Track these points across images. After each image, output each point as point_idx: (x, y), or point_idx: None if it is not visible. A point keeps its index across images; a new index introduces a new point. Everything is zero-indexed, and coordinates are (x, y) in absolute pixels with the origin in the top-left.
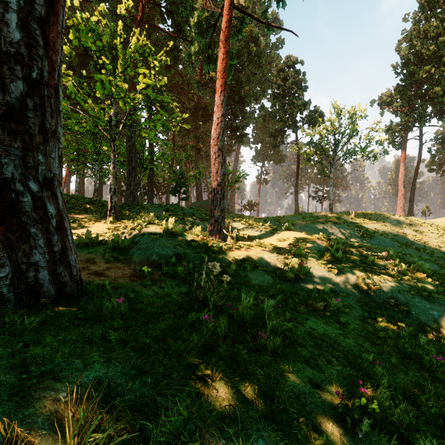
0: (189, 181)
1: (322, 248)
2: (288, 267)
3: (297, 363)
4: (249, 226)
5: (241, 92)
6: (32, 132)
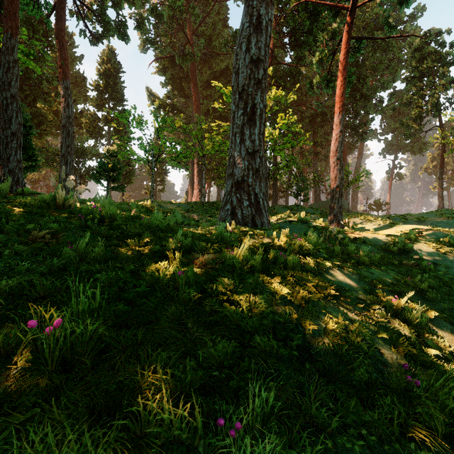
0: (308, 185)
1: (440, 237)
2: (393, 244)
3: (375, 270)
4: (367, 221)
5: (364, 89)
6: (261, 176)
